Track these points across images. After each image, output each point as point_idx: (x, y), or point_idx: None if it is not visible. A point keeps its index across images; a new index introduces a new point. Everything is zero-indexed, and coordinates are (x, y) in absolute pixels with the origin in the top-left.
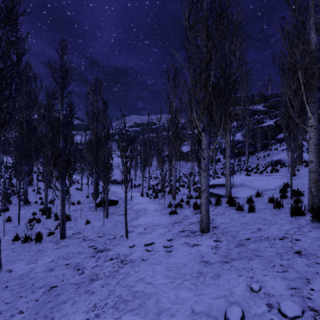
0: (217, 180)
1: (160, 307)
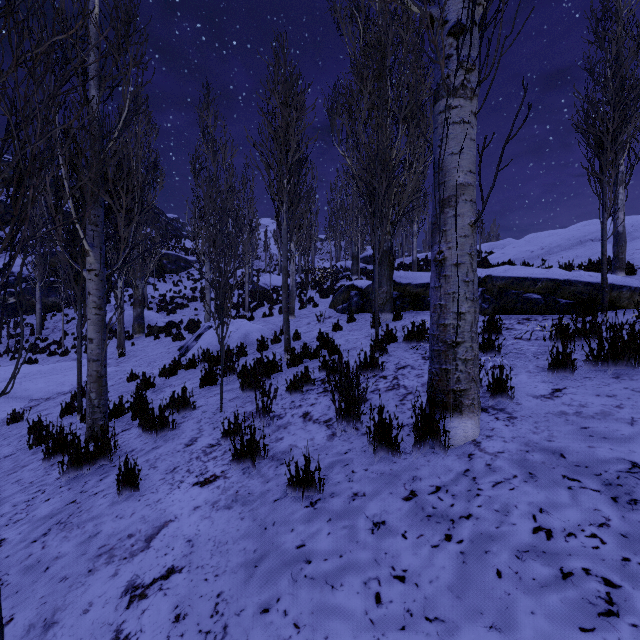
0: None
1: None
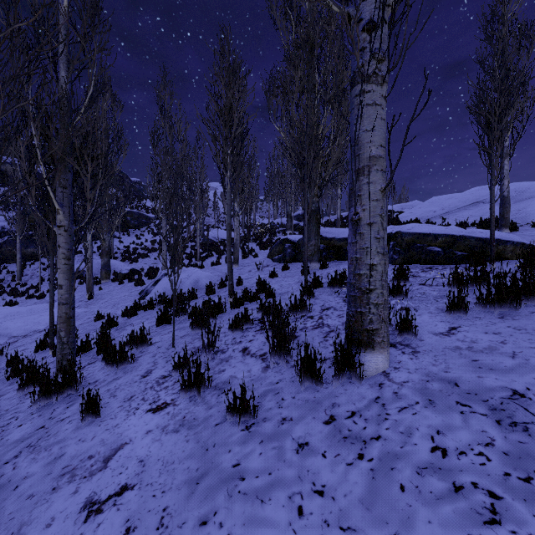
0: None
1: None
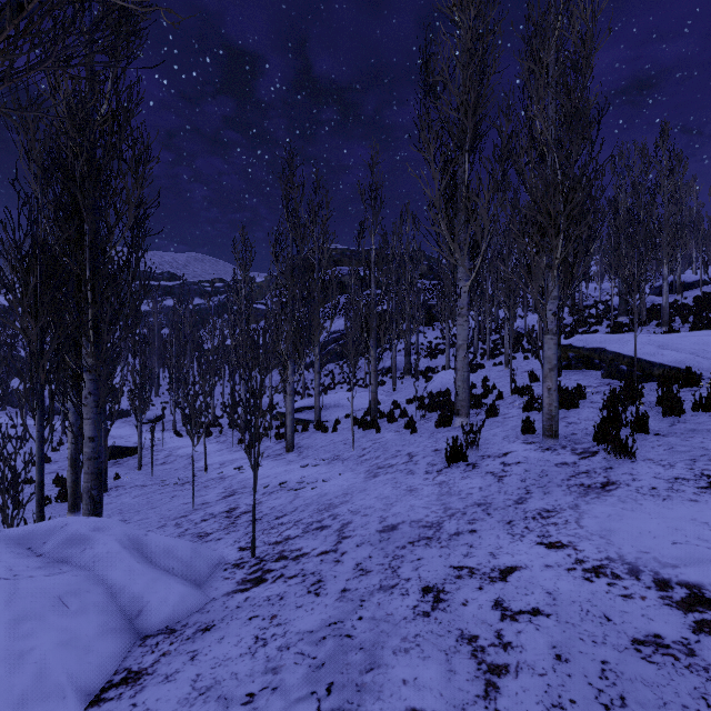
0: (306, 401)
1: (268, 475)
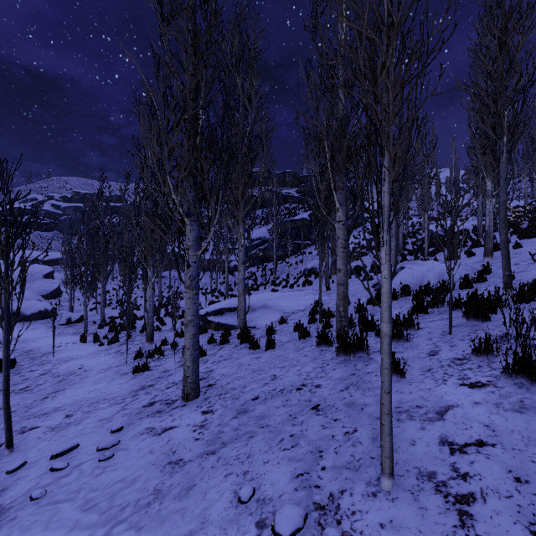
0: (228, 302)
1: None
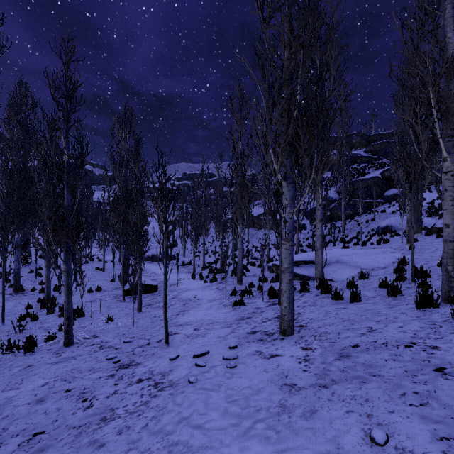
0: (303, 255)
1: None
